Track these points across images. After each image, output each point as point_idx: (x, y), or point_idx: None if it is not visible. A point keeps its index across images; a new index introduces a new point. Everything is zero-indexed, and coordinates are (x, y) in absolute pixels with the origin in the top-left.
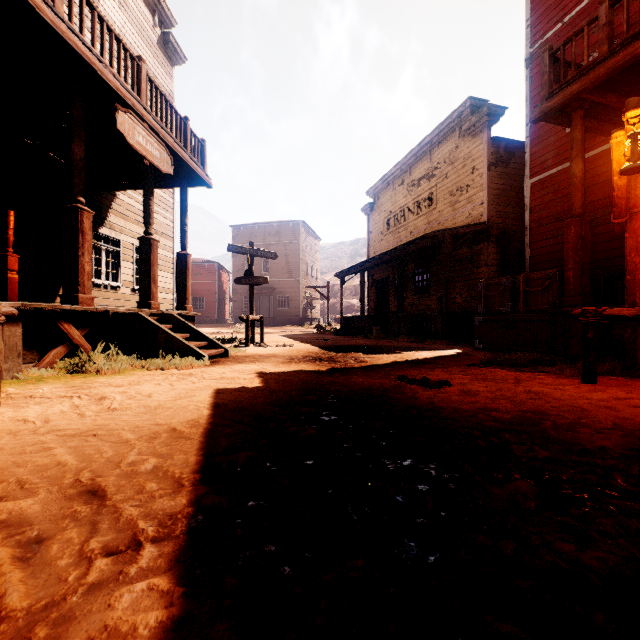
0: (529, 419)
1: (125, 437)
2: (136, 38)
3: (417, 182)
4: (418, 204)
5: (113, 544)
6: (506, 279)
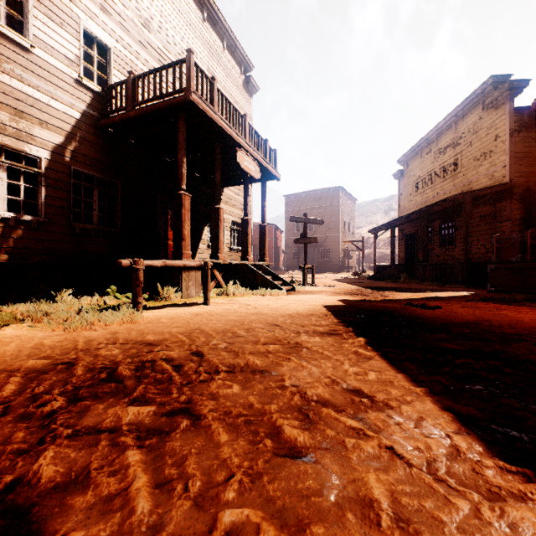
0: (475, 322)
1: (272, 315)
2: (231, 87)
3: (443, 150)
4: (444, 169)
5: (292, 333)
6: (515, 234)
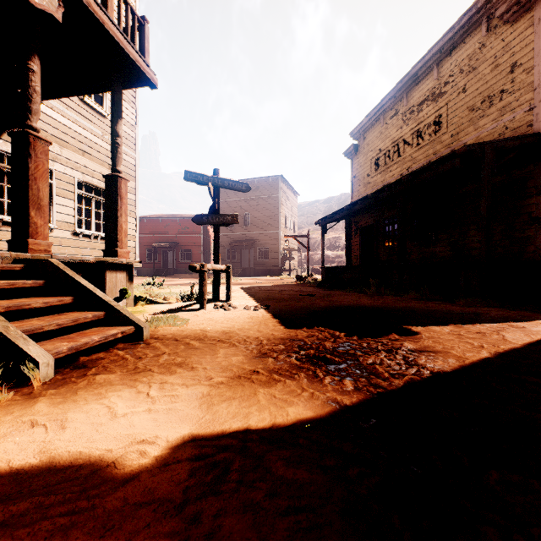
0: None
1: None
2: None
3: (417, 107)
4: (419, 133)
5: None
6: None
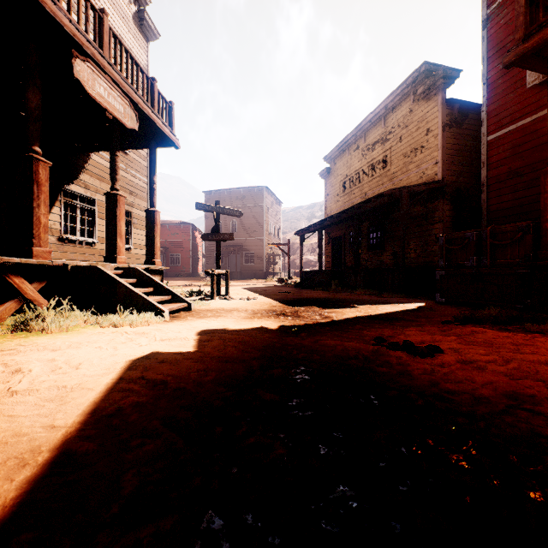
0: None
1: None
2: (111, 12)
3: (372, 146)
4: (372, 167)
5: None
6: (470, 233)
